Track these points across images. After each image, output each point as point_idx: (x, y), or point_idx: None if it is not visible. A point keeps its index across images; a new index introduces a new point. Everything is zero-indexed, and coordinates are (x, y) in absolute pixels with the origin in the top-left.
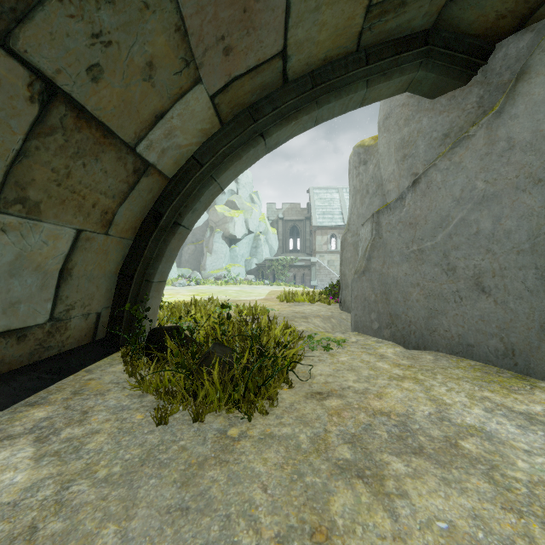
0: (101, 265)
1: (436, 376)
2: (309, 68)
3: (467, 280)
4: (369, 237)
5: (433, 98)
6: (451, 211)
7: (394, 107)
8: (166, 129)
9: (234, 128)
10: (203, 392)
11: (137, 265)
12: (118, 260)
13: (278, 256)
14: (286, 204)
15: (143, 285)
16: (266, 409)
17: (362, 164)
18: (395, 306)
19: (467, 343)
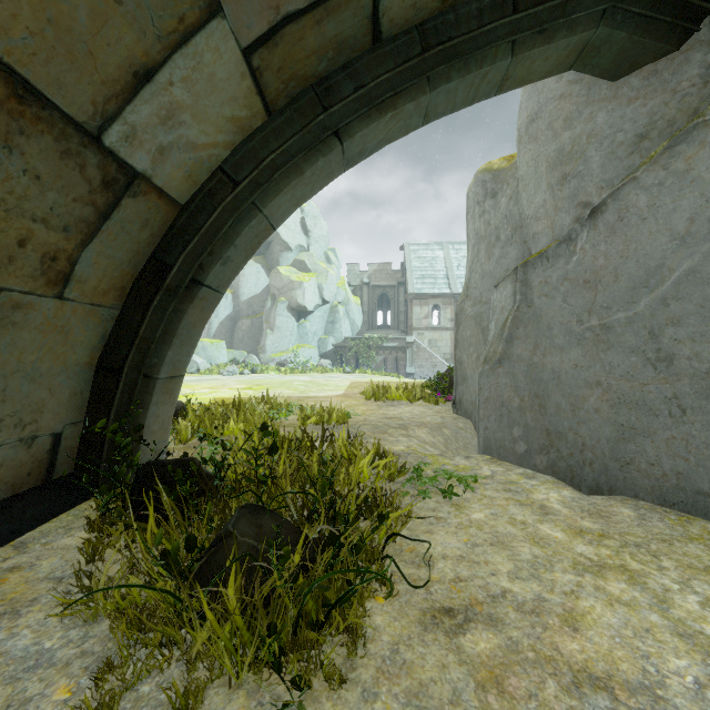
0: (56, 352)
1: (662, 563)
2: (417, 16)
3: (697, 379)
4: (509, 305)
5: (616, 79)
6: (668, 258)
7: (546, 102)
8: (161, 105)
9: (290, 120)
10: (205, 635)
11: (128, 351)
12: (93, 342)
13: (362, 334)
14: (373, 265)
15: (140, 384)
16: (340, 664)
17: (489, 197)
18: (556, 417)
19: (696, 489)
